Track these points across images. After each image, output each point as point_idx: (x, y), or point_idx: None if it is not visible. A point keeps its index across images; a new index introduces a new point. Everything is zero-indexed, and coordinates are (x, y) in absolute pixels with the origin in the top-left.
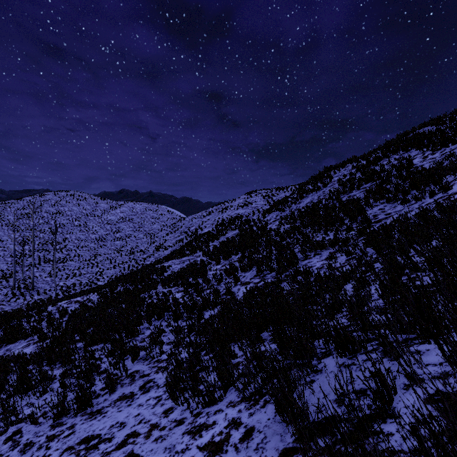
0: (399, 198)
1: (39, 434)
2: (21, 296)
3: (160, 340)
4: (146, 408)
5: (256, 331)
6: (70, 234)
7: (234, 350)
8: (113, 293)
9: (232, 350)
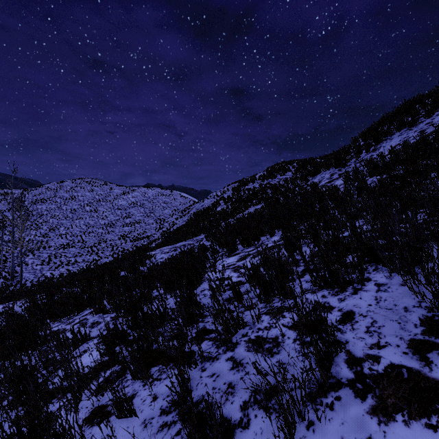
0: None
1: None
2: None
3: None
4: None
5: None
6: (79, 219)
7: None
8: None
9: None
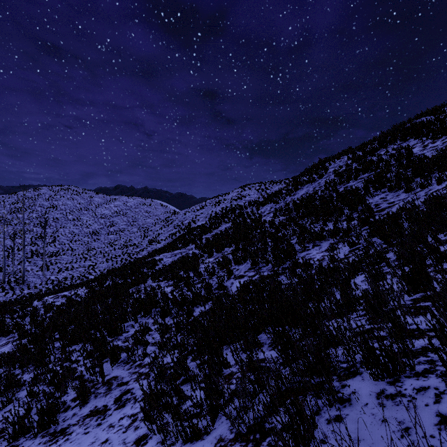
0: (403, 186)
1: None
2: (11, 290)
3: (144, 340)
4: (116, 432)
5: (253, 333)
6: (63, 228)
7: (226, 358)
8: (101, 288)
9: (224, 357)
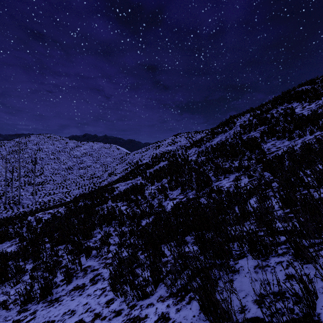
0: (287, 136)
1: (8, 318)
2: (10, 209)
3: (108, 242)
4: (92, 298)
5: (181, 235)
6: (47, 165)
7: (164, 251)
8: (76, 207)
9: (162, 250)
